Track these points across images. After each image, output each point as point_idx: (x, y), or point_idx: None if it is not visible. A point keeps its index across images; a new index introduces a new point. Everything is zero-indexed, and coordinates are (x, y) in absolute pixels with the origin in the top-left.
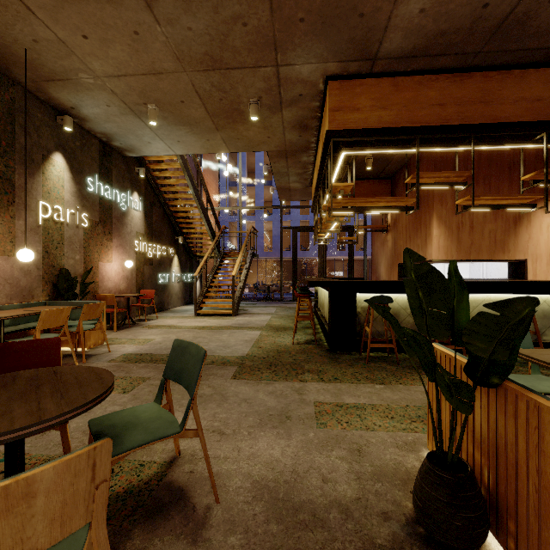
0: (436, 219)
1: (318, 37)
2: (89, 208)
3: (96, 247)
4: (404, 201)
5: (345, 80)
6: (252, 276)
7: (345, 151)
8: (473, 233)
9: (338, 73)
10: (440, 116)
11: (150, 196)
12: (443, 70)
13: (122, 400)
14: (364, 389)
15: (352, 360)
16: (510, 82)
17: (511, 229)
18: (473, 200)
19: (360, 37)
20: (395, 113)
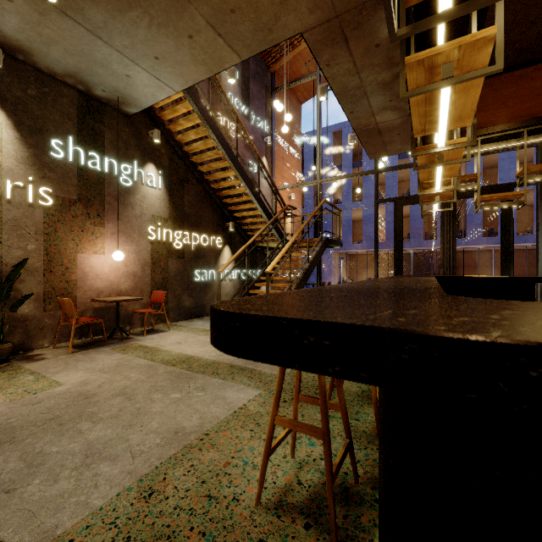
0: None
1: None
2: (57, 181)
3: (72, 233)
4: None
5: None
6: (362, 272)
7: None
8: None
9: None
10: None
11: (179, 170)
12: None
13: None
14: None
15: None
16: None
17: None
18: None
19: None
20: None
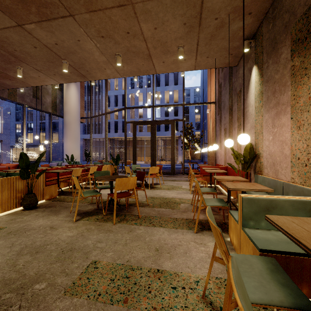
0: None
1: None
2: None
3: None
4: None
5: None
6: None
7: None
8: None
9: None
10: None
11: None
12: None
13: (97, 252)
14: None
15: None
16: None
17: None
18: None
19: None
20: None
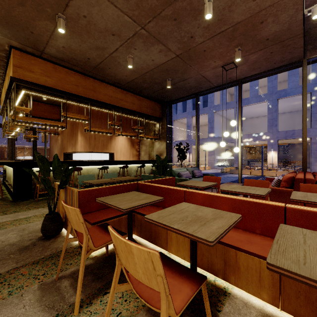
0: (80, 133)
1: (3, 26)
2: None
3: None
4: (60, 123)
5: (24, 53)
6: None
7: (24, 90)
8: (95, 140)
9: (19, 47)
10: (76, 90)
11: None
12: (77, 71)
13: None
14: (32, 211)
15: (28, 202)
16: (103, 86)
17: (109, 140)
18: (90, 128)
19: (32, 40)
20: (55, 81)
